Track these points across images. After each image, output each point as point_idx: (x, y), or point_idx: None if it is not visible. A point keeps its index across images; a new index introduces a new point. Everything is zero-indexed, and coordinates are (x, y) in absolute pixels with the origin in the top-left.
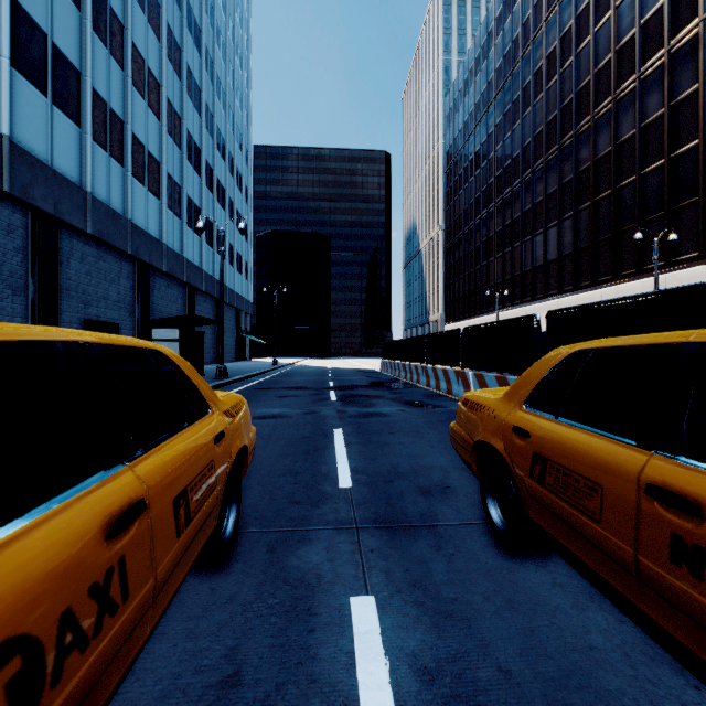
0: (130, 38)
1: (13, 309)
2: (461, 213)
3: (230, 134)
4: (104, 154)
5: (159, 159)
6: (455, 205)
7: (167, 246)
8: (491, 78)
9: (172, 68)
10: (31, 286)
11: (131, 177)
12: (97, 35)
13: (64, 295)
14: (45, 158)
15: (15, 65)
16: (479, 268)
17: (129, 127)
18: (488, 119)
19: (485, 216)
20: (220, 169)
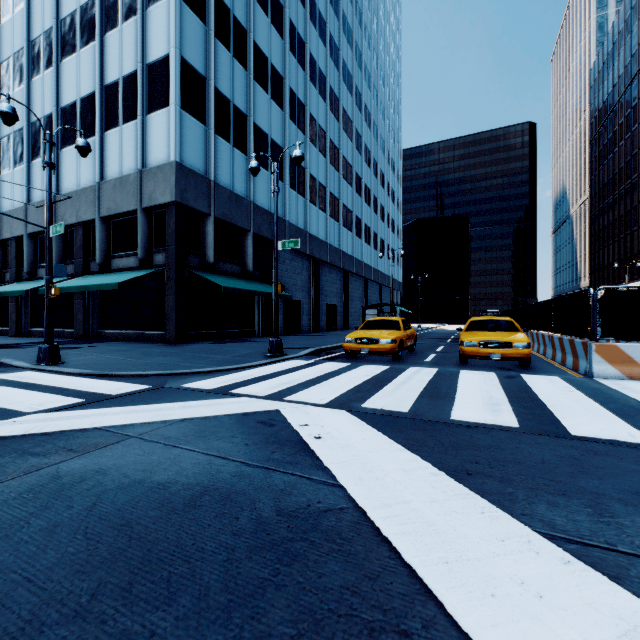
0: (341, 154)
1: (308, 302)
2: (605, 183)
3: (387, 167)
4: (332, 221)
5: (352, 209)
6: (599, 175)
7: (355, 258)
8: (634, 52)
9: (357, 152)
10: (312, 291)
11: (341, 226)
12: (330, 164)
13: (320, 293)
14: (316, 234)
15: (309, 200)
16: (623, 237)
17: (341, 201)
18: (631, 92)
19: (629, 186)
20: (381, 196)
